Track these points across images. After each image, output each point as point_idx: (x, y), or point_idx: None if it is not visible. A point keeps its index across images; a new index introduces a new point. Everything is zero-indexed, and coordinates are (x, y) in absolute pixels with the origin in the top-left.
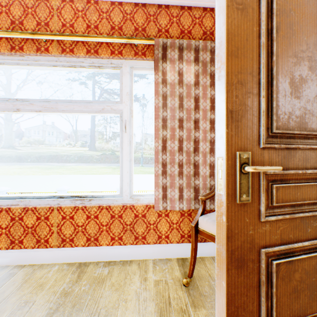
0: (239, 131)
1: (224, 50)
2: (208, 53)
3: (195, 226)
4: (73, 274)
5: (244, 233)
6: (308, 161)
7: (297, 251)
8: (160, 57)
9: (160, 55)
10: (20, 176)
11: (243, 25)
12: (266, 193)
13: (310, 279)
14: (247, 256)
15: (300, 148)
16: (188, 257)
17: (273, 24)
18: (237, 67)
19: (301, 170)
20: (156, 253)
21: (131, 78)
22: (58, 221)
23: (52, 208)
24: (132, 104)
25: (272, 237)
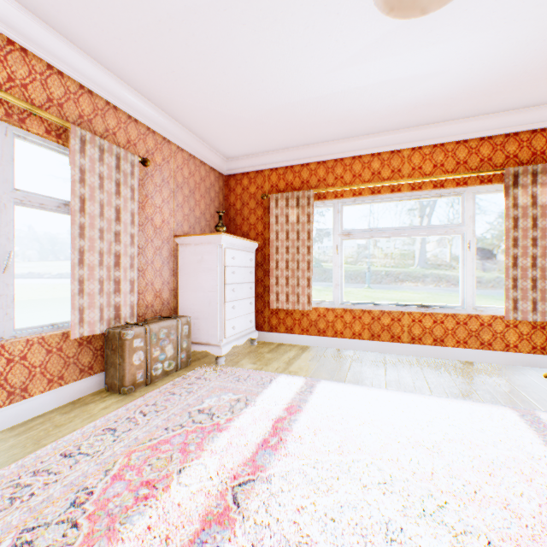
0: None
1: None
2: None
3: None
4: (430, 361)
5: None
6: None
7: None
8: (510, 184)
9: (510, 183)
10: None
11: None
12: None
13: None
14: None
15: None
16: (540, 368)
17: None
18: None
19: None
20: (502, 359)
21: (472, 202)
22: (408, 323)
23: (402, 312)
24: (473, 225)
25: None
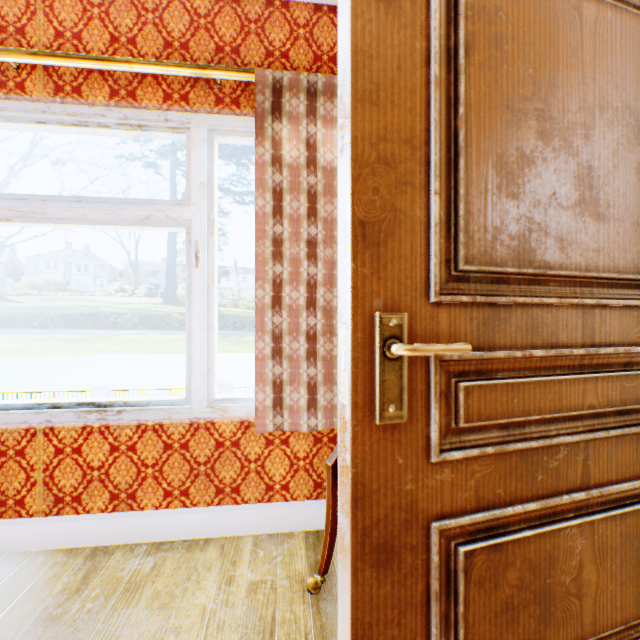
0: (383, 266)
1: (349, 88)
2: None
3: (335, 465)
4: (73, 573)
5: (395, 488)
6: (539, 331)
7: (514, 523)
8: (269, 109)
9: (268, 105)
10: (14, 357)
11: (392, 35)
12: (446, 401)
13: (541, 580)
14: (400, 539)
15: (520, 303)
16: None
17: (459, 36)
18: (376, 126)
19: (521, 351)
20: (261, 522)
21: (210, 153)
22: (47, 458)
23: (32, 430)
24: (213, 208)
25: (458, 495)
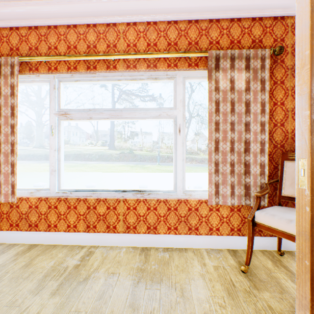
0: None
1: (307, 71)
2: (258, 60)
3: (252, 219)
4: (140, 255)
5: None
6: None
7: None
8: (213, 67)
9: (213, 66)
10: None
11: None
12: None
13: None
14: None
15: None
16: (237, 249)
17: None
18: None
19: None
20: (207, 243)
21: (183, 87)
22: (124, 211)
23: (118, 200)
24: (184, 110)
25: None
